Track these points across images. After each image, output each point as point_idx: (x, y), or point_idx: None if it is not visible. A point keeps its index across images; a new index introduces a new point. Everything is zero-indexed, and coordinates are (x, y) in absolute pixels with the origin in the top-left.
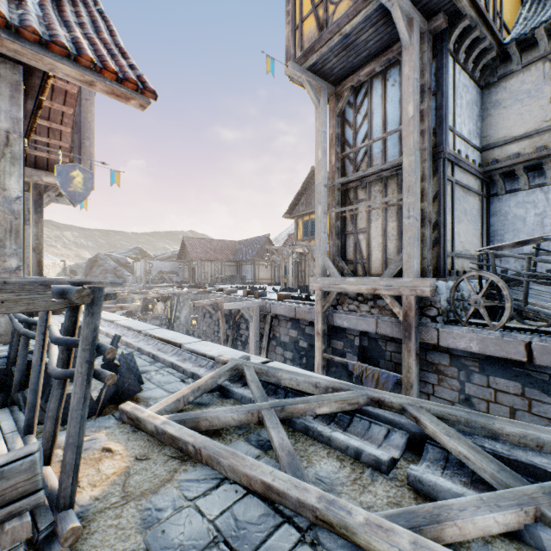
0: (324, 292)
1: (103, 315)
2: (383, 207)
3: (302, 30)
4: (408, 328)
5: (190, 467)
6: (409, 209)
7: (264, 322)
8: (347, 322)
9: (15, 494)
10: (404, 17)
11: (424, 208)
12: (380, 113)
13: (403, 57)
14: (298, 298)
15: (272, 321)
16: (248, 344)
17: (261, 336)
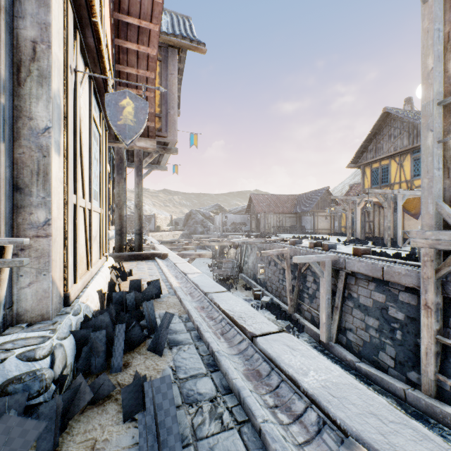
0: (437, 250)
1: (180, 265)
2: None
3: None
4: None
5: None
6: None
7: (336, 278)
8: None
9: None
10: None
11: None
12: None
13: None
14: (383, 254)
15: (346, 278)
16: (316, 299)
17: (332, 292)
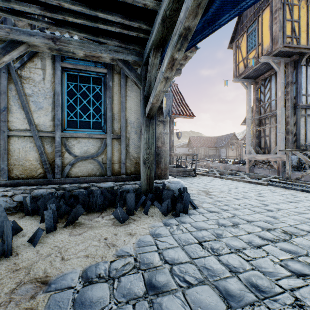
0: (249, 160)
1: None
2: (274, 127)
3: (238, 66)
4: (278, 172)
5: (205, 176)
6: (279, 130)
7: None
8: (258, 171)
9: (192, 171)
10: (275, 63)
11: (288, 128)
12: (274, 89)
13: (277, 75)
14: (241, 163)
15: None
16: None
17: None
